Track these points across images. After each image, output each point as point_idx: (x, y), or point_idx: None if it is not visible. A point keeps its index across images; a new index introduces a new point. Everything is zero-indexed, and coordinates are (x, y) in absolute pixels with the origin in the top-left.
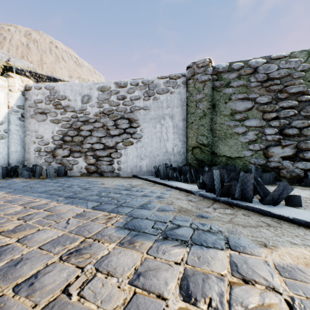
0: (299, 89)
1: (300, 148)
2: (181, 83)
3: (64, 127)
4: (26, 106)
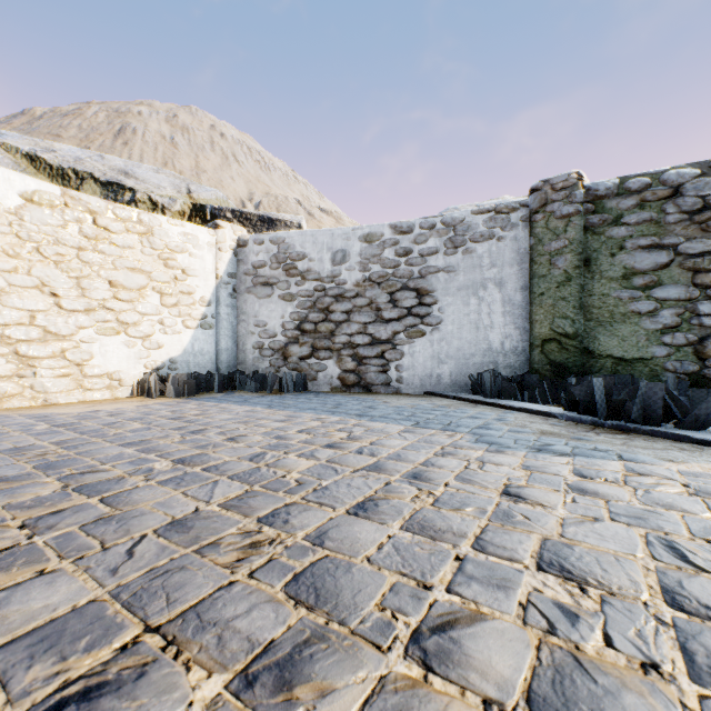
0: None
1: None
2: (519, 220)
3: (301, 306)
4: (239, 274)
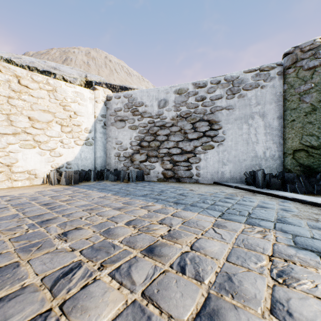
0: None
1: None
2: (276, 74)
3: (141, 132)
4: (107, 115)
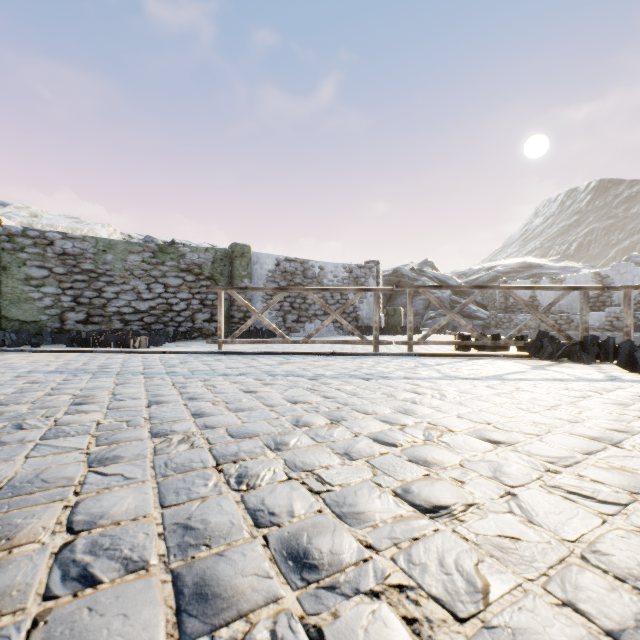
0: (90, 267)
1: (91, 314)
2: None
3: None
4: None
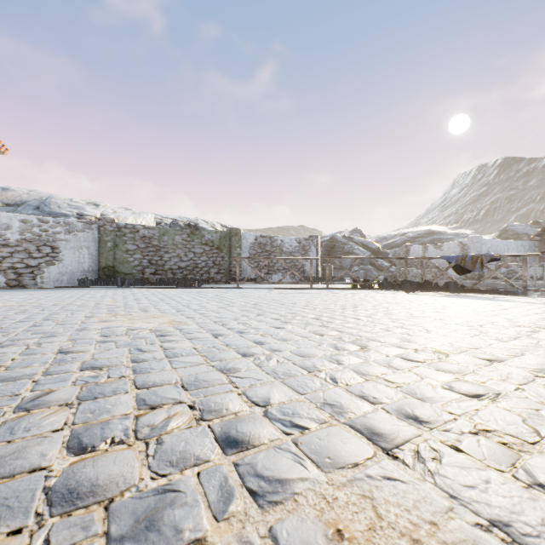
0: (157, 244)
1: (157, 269)
2: (95, 228)
3: None
4: None
